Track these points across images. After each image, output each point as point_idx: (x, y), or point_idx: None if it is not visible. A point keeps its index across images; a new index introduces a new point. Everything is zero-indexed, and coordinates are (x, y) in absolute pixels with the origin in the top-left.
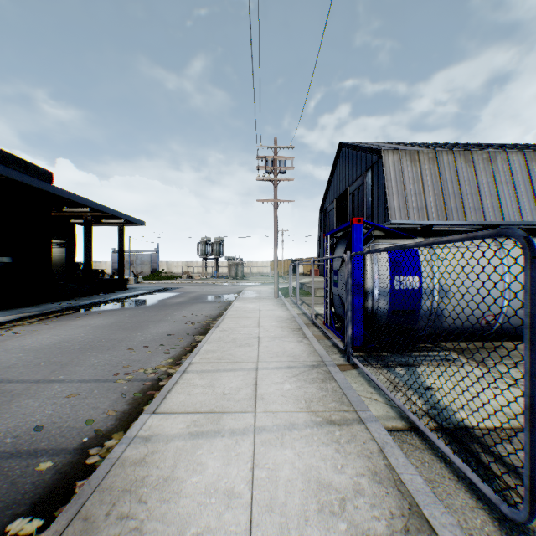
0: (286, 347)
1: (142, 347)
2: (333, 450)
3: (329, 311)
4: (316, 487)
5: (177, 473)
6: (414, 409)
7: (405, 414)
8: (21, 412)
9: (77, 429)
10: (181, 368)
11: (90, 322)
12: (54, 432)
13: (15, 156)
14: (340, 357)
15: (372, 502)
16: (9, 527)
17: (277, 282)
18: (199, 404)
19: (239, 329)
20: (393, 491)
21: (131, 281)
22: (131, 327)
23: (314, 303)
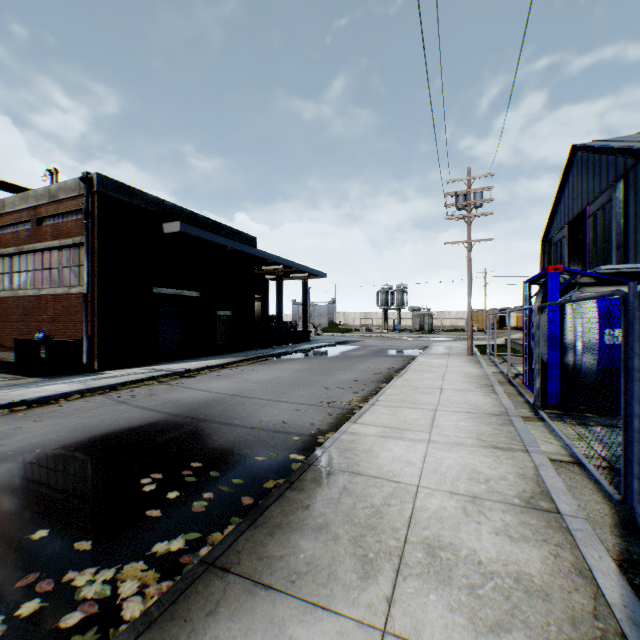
0: (469, 398)
1: (335, 387)
2: (491, 460)
3: (527, 368)
4: (470, 471)
5: (375, 450)
6: (589, 454)
7: (570, 449)
8: (270, 414)
9: (306, 426)
10: (370, 402)
11: (289, 367)
12: (293, 426)
13: (233, 229)
14: (528, 411)
15: (510, 484)
16: (289, 456)
17: (471, 337)
18: (386, 423)
19: (421, 380)
20: (531, 483)
21: (312, 334)
22: (322, 373)
23: (519, 363)
